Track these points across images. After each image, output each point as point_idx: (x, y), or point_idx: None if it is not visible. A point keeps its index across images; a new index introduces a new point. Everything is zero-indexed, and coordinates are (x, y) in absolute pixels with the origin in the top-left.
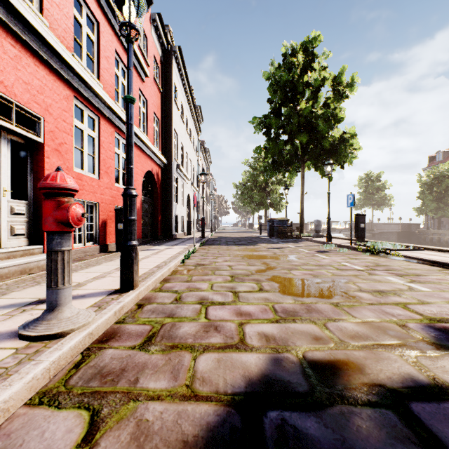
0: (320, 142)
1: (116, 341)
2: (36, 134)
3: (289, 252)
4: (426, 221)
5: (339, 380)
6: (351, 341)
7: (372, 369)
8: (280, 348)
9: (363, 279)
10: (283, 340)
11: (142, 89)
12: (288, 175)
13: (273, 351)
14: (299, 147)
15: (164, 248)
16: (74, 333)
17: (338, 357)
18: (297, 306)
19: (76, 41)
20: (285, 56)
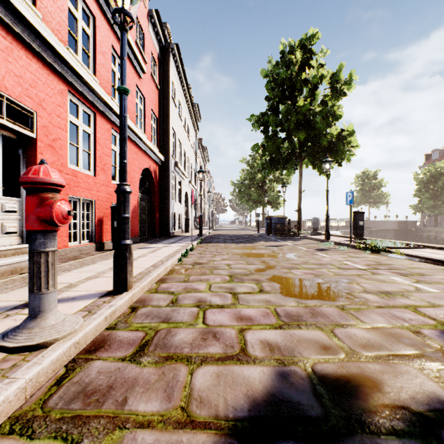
0: (318, 140)
1: (105, 351)
2: (29, 129)
3: (288, 250)
4: (422, 218)
5: (355, 401)
6: (363, 351)
7: (392, 386)
8: (285, 359)
9: (366, 279)
10: (288, 350)
11: (139, 86)
12: (286, 173)
13: (279, 363)
14: (296, 145)
15: (161, 246)
16: (57, 343)
17: (351, 371)
18: (301, 310)
19: (71, 34)
20: (283, 54)
